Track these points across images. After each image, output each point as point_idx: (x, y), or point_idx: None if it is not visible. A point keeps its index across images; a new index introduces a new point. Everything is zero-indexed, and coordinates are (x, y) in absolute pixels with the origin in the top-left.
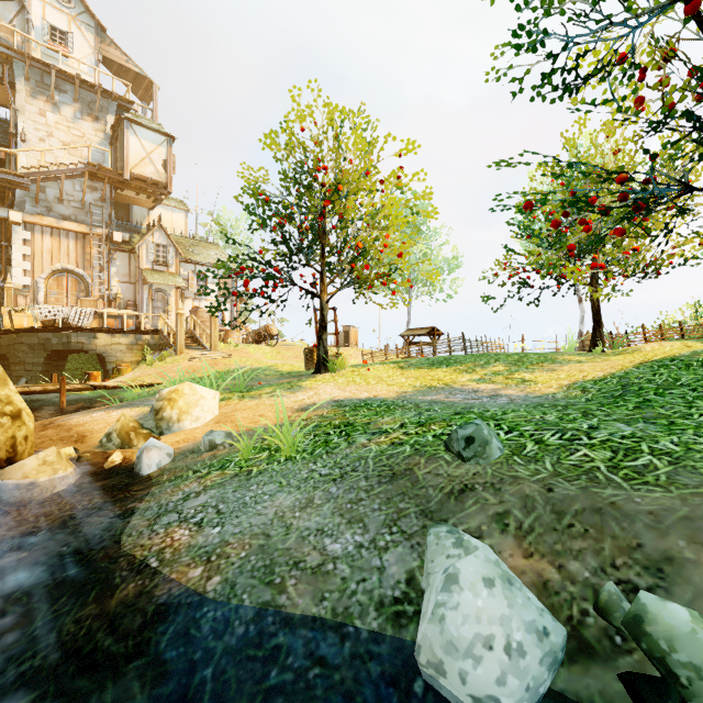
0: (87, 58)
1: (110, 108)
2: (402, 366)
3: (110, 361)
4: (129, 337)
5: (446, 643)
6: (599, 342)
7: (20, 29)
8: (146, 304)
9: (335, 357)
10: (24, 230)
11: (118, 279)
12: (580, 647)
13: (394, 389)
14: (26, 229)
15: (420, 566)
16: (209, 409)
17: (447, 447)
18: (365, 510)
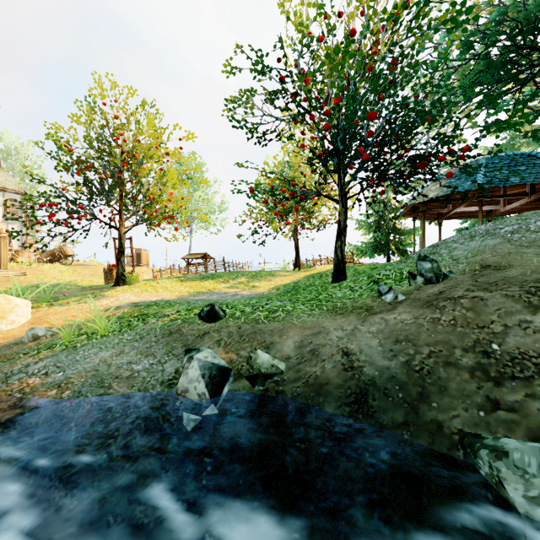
0: None
1: None
2: (182, 279)
3: None
4: None
5: (188, 381)
6: (298, 264)
7: None
8: None
9: (131, 274)
10: None
11: None
12: (239, 376)
13: (176, 294)
14: None
15: (181, 365)
16: (23, 314)
17: (200, 317)
18: (155, 350)
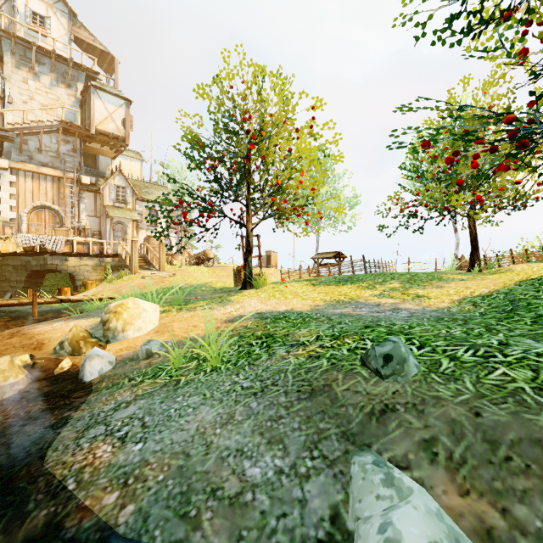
0: (61, 38)
1: (80, 77)
2: (314, 283)
3: (79, 279)
4: (94, 260)
5: None
6: (476, 263)
7: (7, 13)
8: (109, 234)
9: (258, 276)
10: (10, 174)
11: (86, 214)
12: None
13: (308, 303)
14: (12, 173)
15: (344, 500)
16: (150, 320)
17: (363, 363)
18: (285, 429)
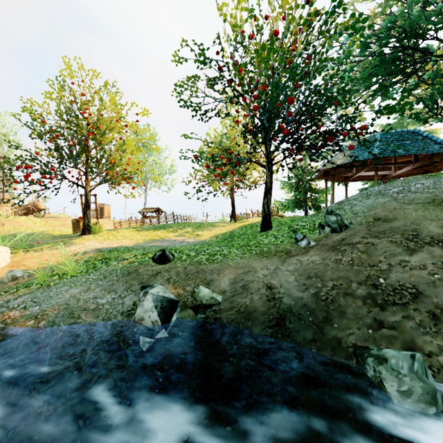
0: None
1: None
2: (139, 229)
3: None
4: None
5: (144, 311)
6: (234, 217)
7: None
8: None
9: (96, 225)
10: None
11: None
12: (185, 307)
13: (133, 241)
14: None
15: (138, 299)
16: (3, 259)
17: (153, 260)
18: (116, 287)
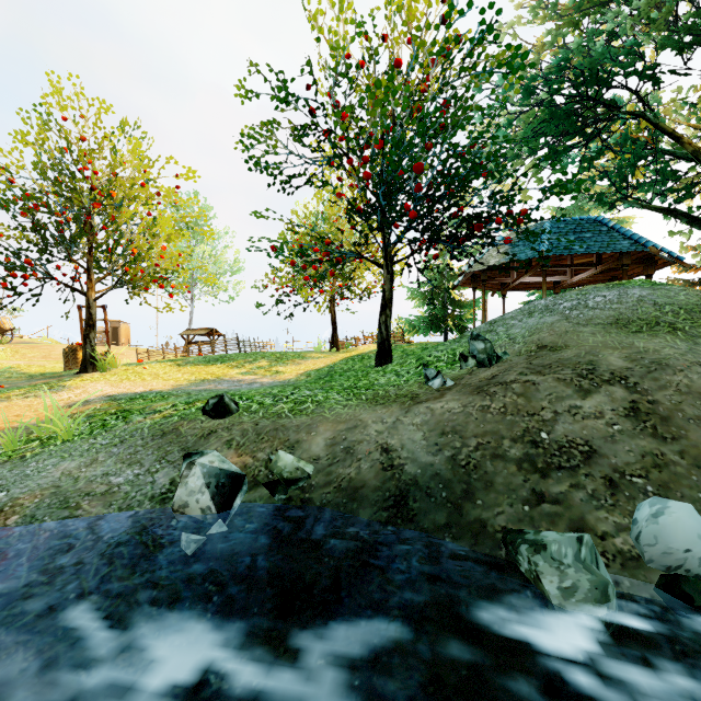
0: None
1: None
2: (180, 363)
3: None
4: None
5: (188, 492)
6: (335, 343)
7: None
8: None
9: (105, 356)
10: None
11: None
12: (255, 484)
13: (171, 383)
14: None
15: (179, 474)
16: None
17: (204, 413)
18: (142, 456)
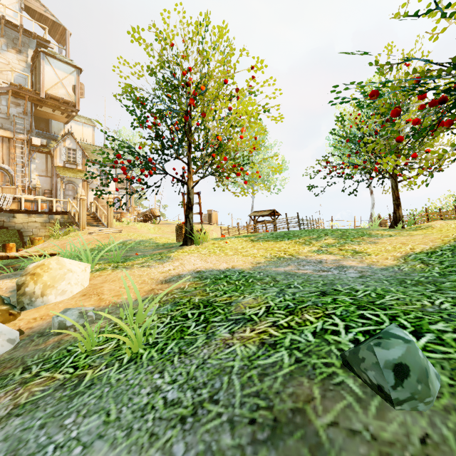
0: (12, 6)
1: (30, 44)
2: (253, 239)
3: (27, 235)
4: (42, 217)
5: None
6: (398, 220)
7: None
8: (59, 193)
9: (199, 232)
10: None
11: (37, 173)
12: None
13: (249, 260)
14: None
15: None
16: (77, 281)
17: (347, 365)
18: None
